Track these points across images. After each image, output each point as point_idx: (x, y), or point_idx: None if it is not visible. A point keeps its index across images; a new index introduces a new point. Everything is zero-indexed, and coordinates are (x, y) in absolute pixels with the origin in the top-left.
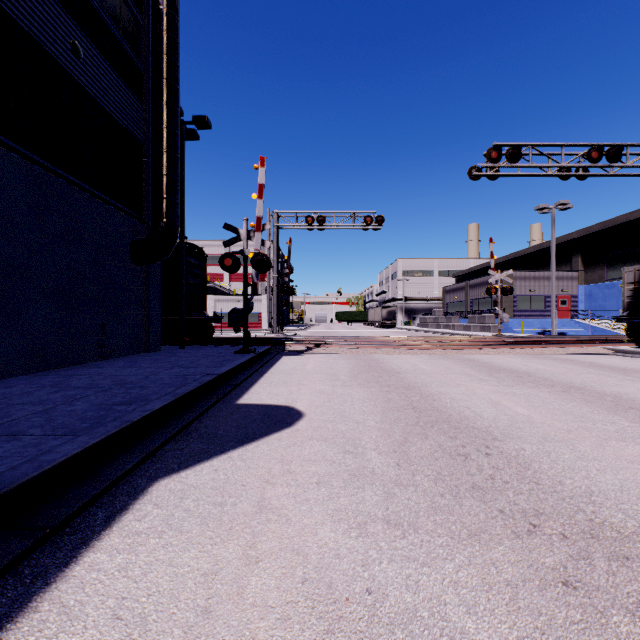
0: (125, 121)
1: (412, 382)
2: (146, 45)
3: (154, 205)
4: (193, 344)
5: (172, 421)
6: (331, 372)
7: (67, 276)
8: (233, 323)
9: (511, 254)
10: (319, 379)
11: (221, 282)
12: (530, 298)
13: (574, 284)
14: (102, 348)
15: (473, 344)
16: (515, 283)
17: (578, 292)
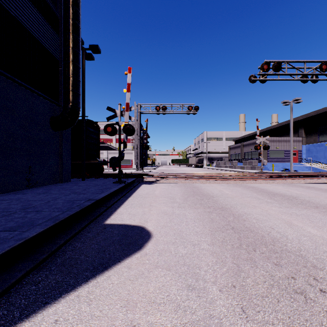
0: (46, 44)
1: (223, 204)
2: (61, 1)
3: (64, 95)
4: (91, 177)
5: (45, 245)
6: (170, 196)
7: (3, 136)
8: (112, 165)
9: (265, 128)
10: (163, 201)
11: (111, 143)
12: (276, 152)
13: (300, 144)
14: (29, 181)
15: (250, 177)
16: (268, 143)
17: (302, 148)
